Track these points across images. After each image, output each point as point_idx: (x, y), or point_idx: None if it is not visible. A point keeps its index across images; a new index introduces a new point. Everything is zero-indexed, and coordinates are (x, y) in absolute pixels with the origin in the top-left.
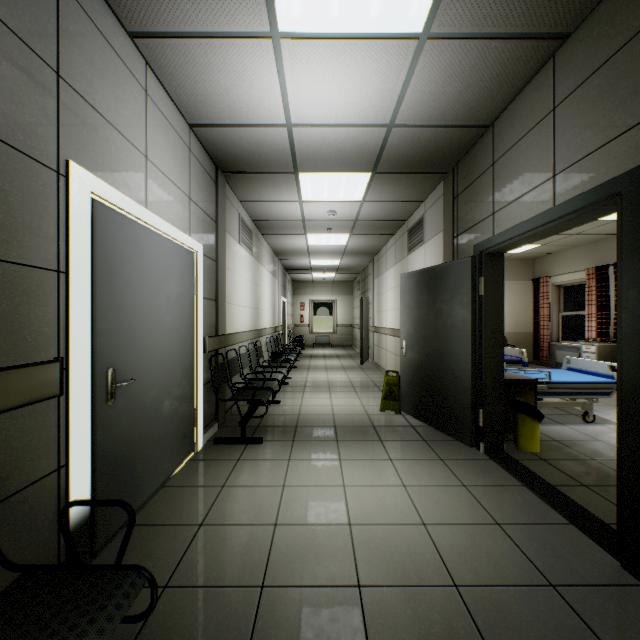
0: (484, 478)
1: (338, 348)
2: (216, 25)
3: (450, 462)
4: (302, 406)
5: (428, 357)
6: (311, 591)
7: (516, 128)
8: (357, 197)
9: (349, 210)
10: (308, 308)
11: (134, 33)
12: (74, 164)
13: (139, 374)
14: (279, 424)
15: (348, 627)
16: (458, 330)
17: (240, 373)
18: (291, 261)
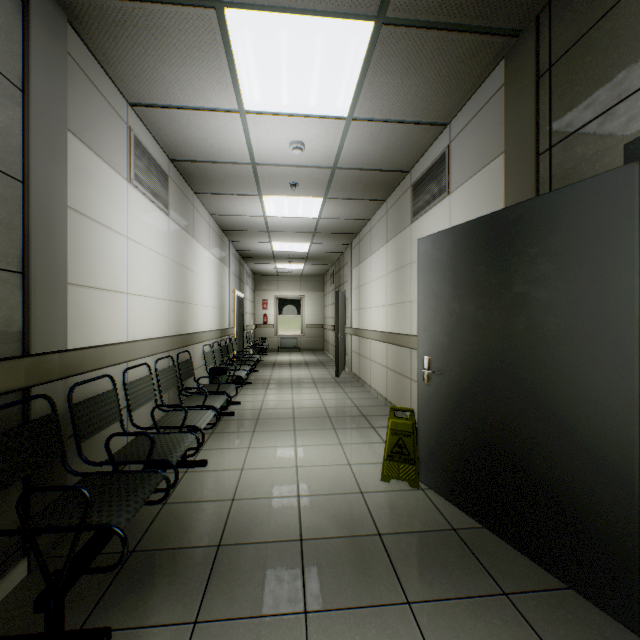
0: None
1: (307, 352)
2: None
3: None
4: (244, 471)
5: (487, 393)
6: None
7: None
8: (340, 106)
9: (325, 142)
10: (272, 306)
11: None
12: None
13: None
14: (183, 540)
15: None
16: (586, 342)
17: (120, 421)
18: (247, 244)
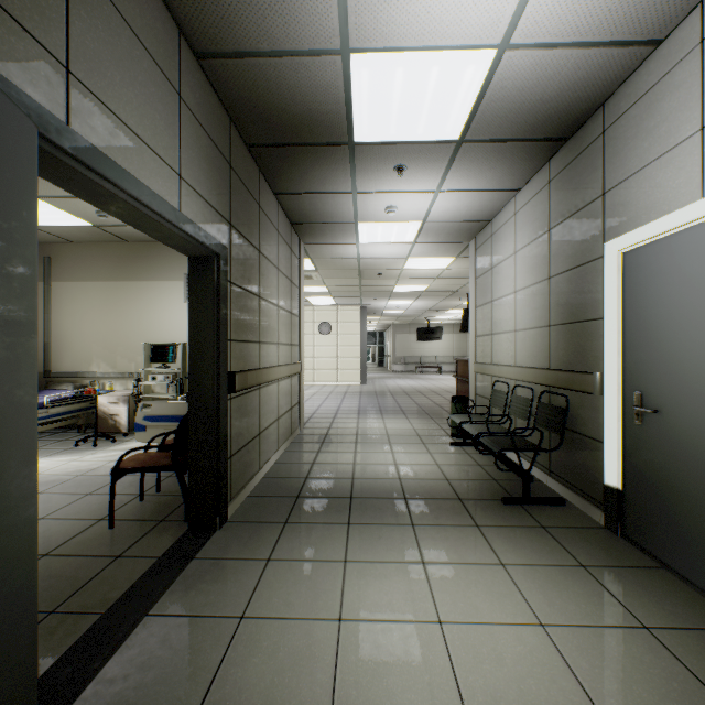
0: (187, 633)
1: None
2: (556, 56)
3: (189, 698)
4: None
5: None
6: (444, 523)
7: (134, 5)
8: None
9: None
10: None
11: (655, 41)
12: (606, 244)
13: (680, 413)
14: None
15: (418, 512)
16: None
17: None
18: None
